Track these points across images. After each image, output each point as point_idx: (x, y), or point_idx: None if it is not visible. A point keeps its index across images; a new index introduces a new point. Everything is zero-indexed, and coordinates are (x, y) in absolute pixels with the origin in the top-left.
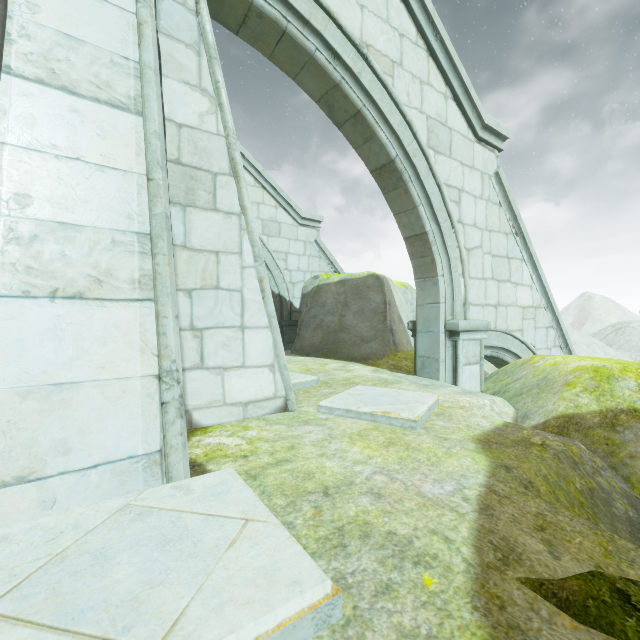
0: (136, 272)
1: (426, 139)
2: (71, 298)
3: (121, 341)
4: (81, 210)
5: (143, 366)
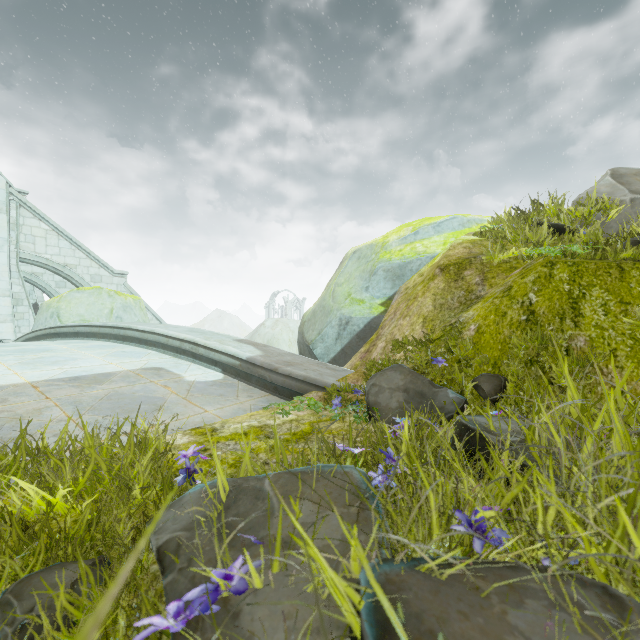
0: (9, 319)
1: (90, 280)
2: (1, 323)
3: (8, 327)
4: (2, 312)
5: (11, 330)
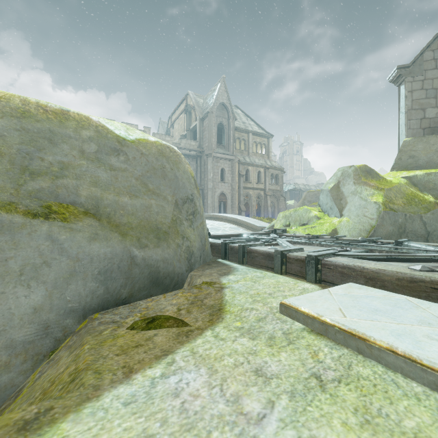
0: None
1: None
2: None
3: None
4: None
5: None
